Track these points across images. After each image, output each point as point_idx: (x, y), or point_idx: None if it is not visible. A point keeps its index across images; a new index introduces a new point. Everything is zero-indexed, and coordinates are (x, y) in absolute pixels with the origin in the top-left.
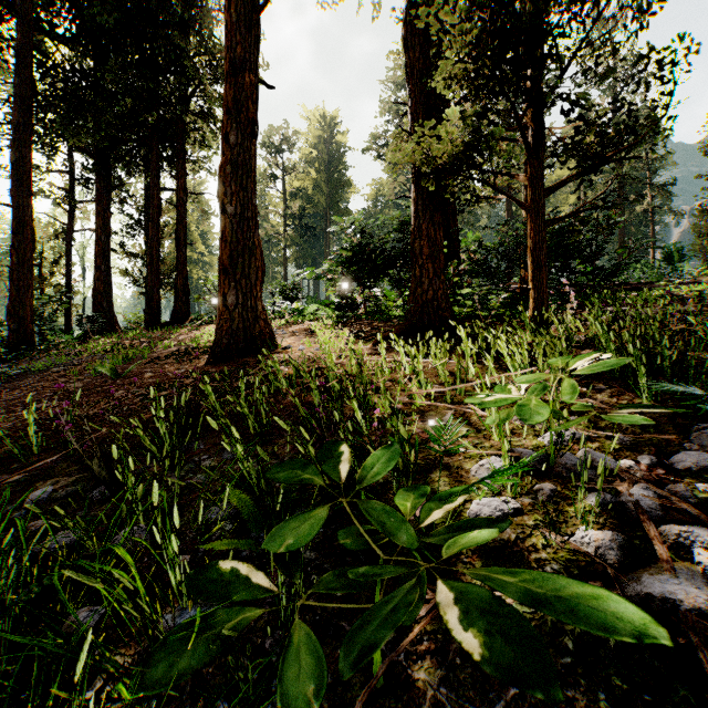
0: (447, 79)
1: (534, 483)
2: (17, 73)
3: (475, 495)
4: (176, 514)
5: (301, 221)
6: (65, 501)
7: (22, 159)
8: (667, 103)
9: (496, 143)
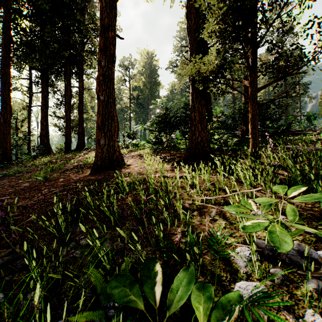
0: (209, 33)
1: (270, 267)
2: (3, 33)
3: (236, 276)
4: (48, 311)
5: (137, 101)
6: (2, 267)
7: (5, 73)
8: (321, 45)
9: (234, 65)
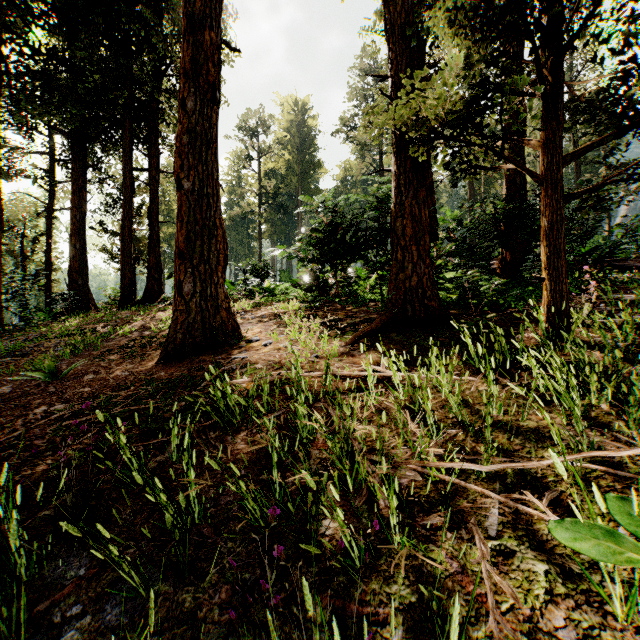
0: (449, 13)
1: None
2: None
3: None
4: None
5: (275, 200)
6: None
7: None
8: None
9: (510, 96)
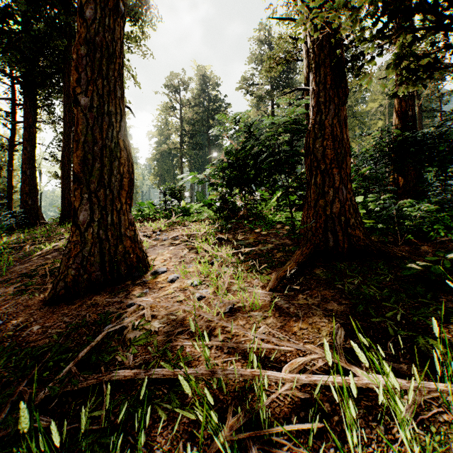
0: None
1: None
2: None
3: None
4: None
5: (192, 139)
6: None
7: None
8: None
9: None
